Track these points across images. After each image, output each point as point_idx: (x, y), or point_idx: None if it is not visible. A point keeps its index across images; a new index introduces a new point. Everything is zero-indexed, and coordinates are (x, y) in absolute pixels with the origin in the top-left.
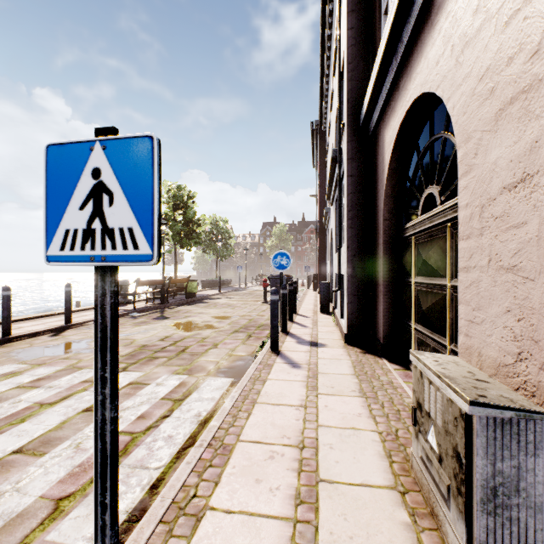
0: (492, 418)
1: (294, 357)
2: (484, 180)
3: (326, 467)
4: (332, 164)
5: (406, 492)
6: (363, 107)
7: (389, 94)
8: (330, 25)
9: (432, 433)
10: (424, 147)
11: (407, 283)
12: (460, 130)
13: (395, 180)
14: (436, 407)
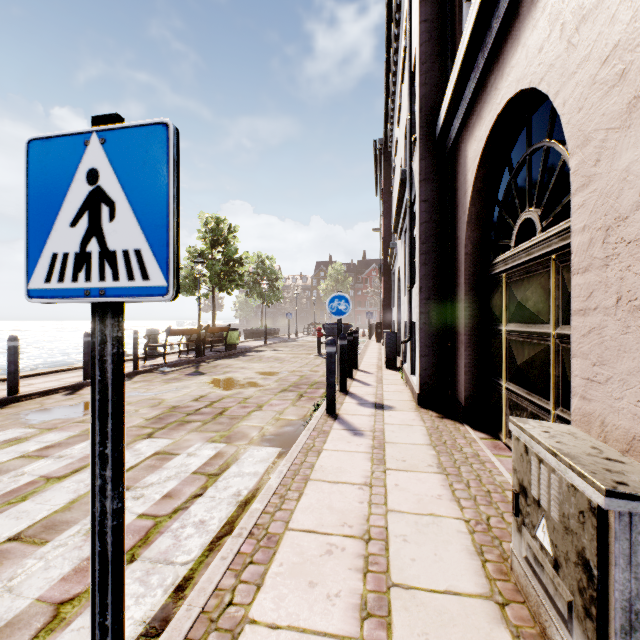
0: (638, 515)
1: (355, 422)
2: (611, 194)
3: (400, 566)
4: (401, 188)
5: (506, 604)
6: (440, 116)
7: (474, 98)
8: (397, 23)
9: (543, 528)
10: (519, 161)
11: (496, 332)
12: (573, 131)
13: (480, 205)
14: (550, 494)
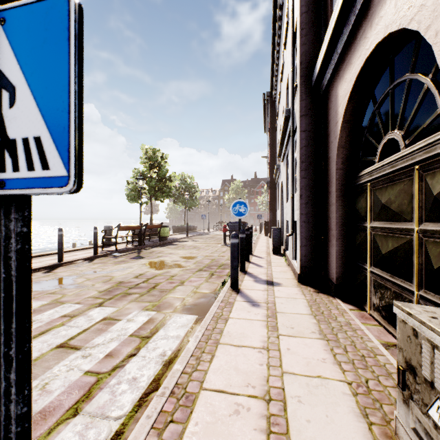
0: None
1: (253, 295)
2: None
3: (297, 427)
4: (285, 123)
5: None
6: (316, 67)
7: (344, 49)
8: (281, 6)
9: (438, 409)
10: (383, 94)
11: (361, 228)
12: None
13: (348, 131)
14: None
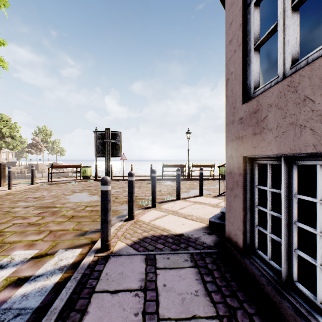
0: None
1: None
2: None
3: None
4: None
5: None
6: None
7: None
8: None
9: None
10: None
11: None
12: None
13: None
14: None
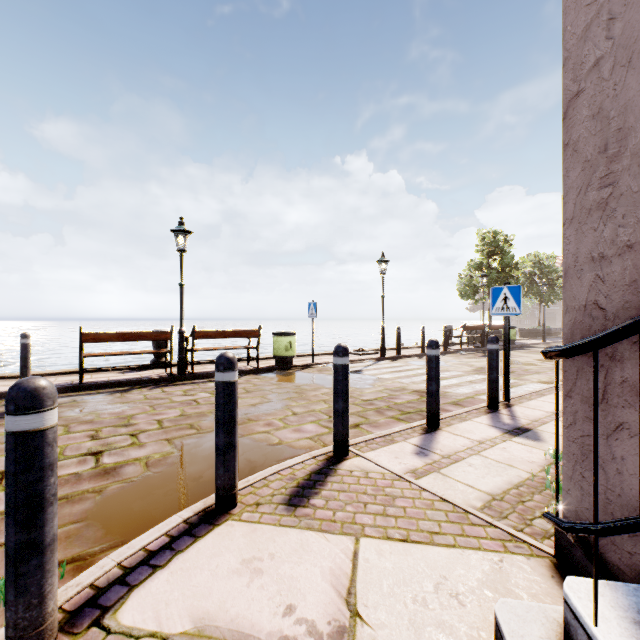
0: None
1: None
2: None
3: None
4: None
5: None
6: None
7: None
8: None
9: None
10: None
11: None
12: None
13: None
14: None
